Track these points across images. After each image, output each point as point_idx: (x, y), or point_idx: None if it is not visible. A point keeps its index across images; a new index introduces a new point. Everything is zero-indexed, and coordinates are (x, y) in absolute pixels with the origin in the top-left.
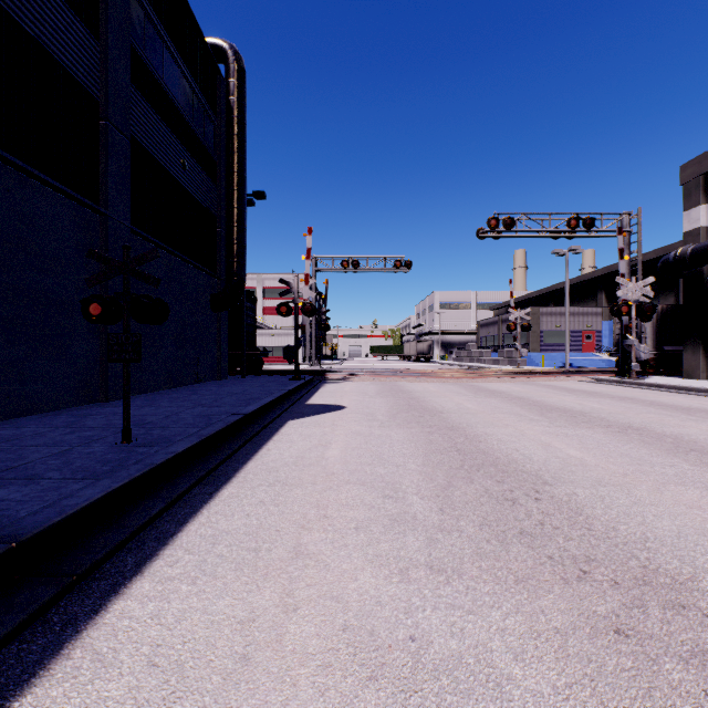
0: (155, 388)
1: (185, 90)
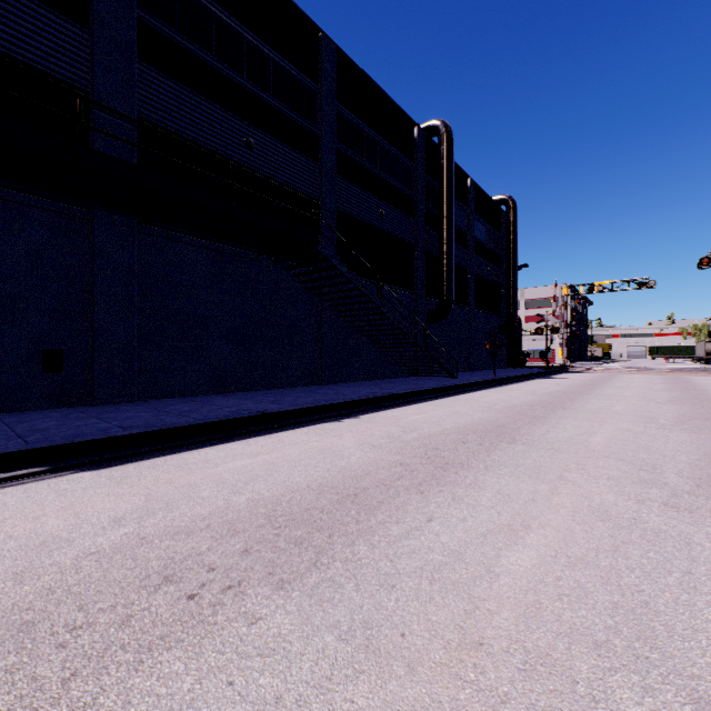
0: (480, 369)
1: (488, 234)
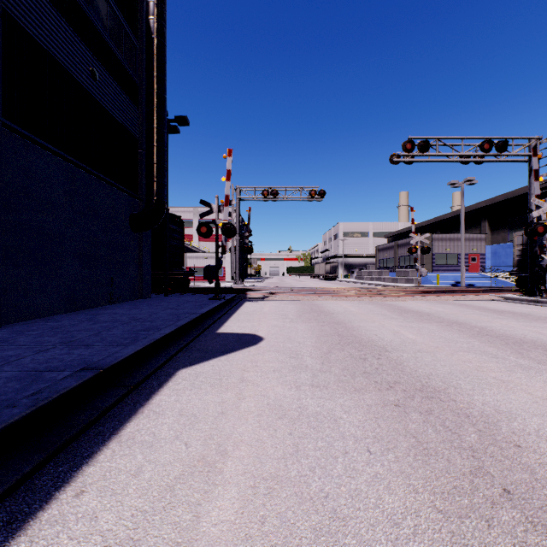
0: (49, 313)
1: None
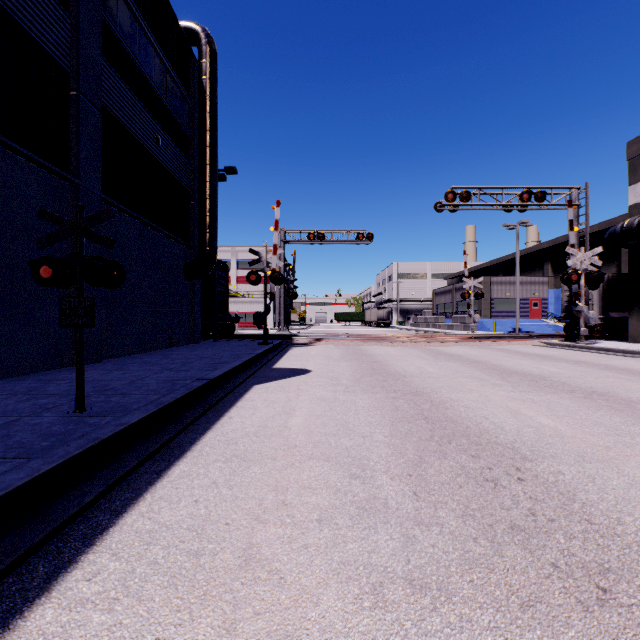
0: (128, 352)
1: (159, 68)
